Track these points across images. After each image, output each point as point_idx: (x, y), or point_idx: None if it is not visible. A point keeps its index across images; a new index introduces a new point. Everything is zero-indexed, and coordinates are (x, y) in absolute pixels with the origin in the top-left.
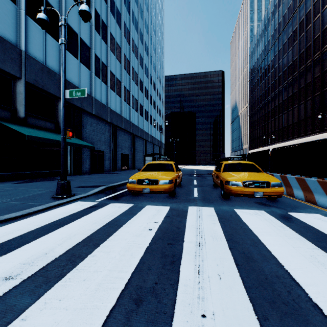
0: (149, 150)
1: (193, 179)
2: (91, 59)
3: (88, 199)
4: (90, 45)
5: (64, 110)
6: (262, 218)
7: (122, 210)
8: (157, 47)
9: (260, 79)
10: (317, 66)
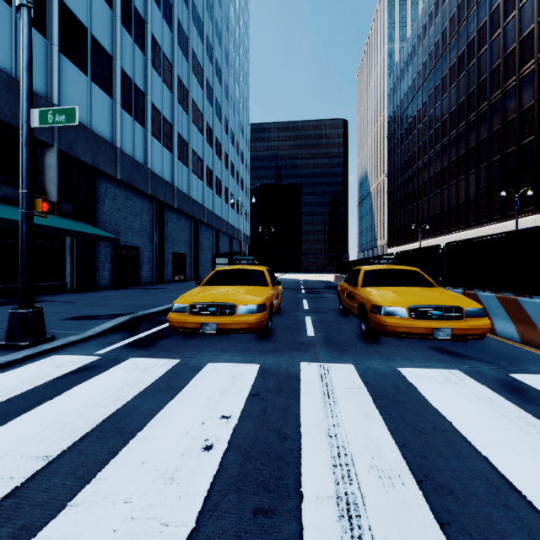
0: (223, 247)
1: (301, 298)
2: (115, 78)
3: (82, 346)
4: (112, 52)
5: (28, 152)
6: (468, 393)
7: (148, 379)
8: (238, 73)
9: (405, 134)
10: (496, 113)
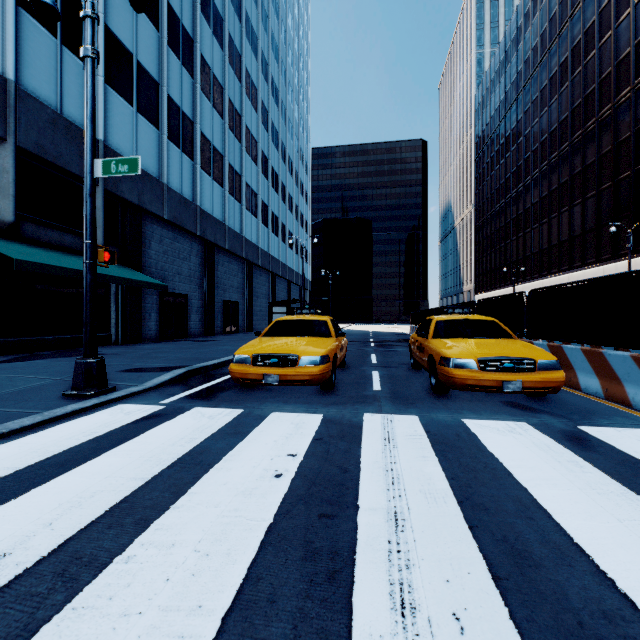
0: (280, 294)
1: (369, 352)
2: (161, 107)
3: (144, 397)
4: (159, 78)
5: (91, 203)
6: (528, 441)
7: (216, 425)
8: (297, 90)
9: (496, 158)
10: (606, 131)
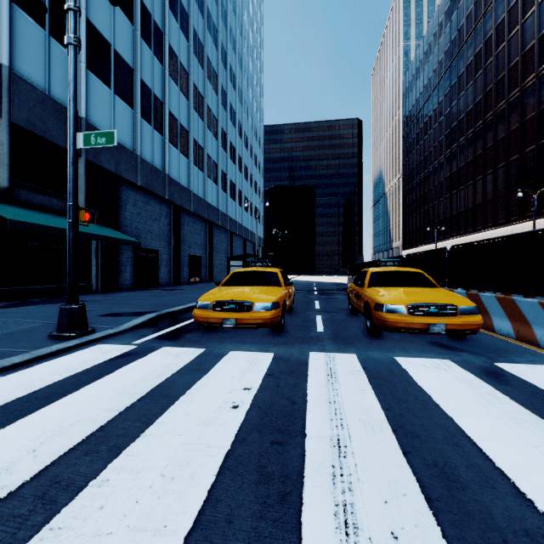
0: (237, 249)
1: (313, 299)
2: (135, 89)
3: (119, 338)
4: (133, 65)
5: (74, 170)
6: (452, 376)
7: (181, 363)
8: (251, 76)
9: (421, 134)
10: (514, 112)
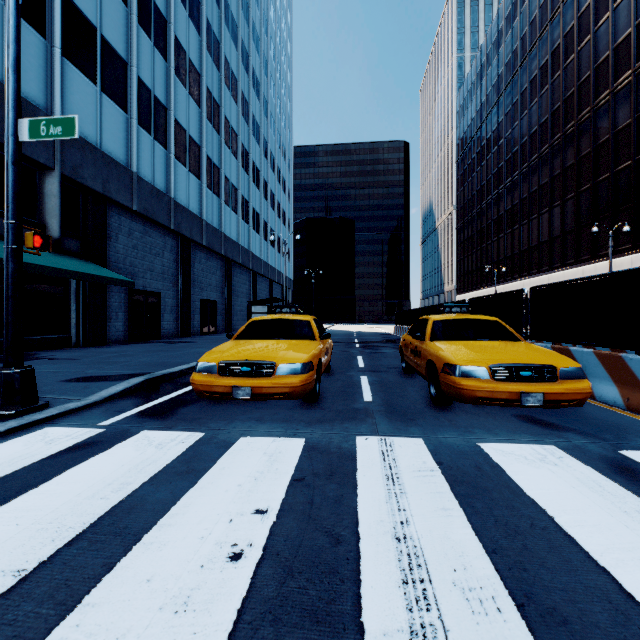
0: (262, 293)
1: (355, 354)
2: (130, 88)
3: (82, 416)
4: (127, 57)
5: (15, 173)
6: (570, 476)
7: (163, 460)
8: (279, 85)
9: (477, 159)
10: (586, 134)
